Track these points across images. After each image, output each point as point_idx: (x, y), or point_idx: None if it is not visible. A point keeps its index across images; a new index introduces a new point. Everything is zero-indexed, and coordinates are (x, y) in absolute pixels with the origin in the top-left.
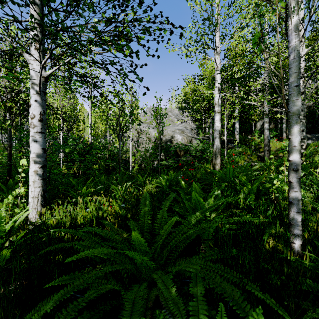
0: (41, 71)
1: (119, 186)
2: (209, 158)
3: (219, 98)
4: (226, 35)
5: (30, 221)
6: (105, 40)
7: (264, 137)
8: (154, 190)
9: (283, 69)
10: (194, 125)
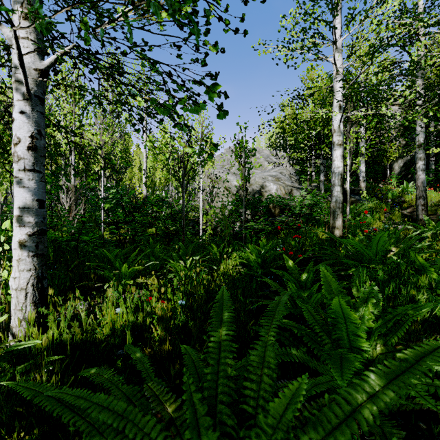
0: (17, 46)
1: (181, 262)
2: (321, 217)
3: (340, 122)
4: (353, 17)
5: (13, 331)
6: None
7: (417, 183)
8: (236, 270)
9: None
10: (293, 170)
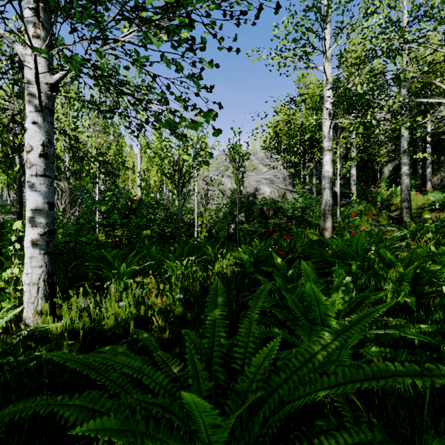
0: (35, 67)
1: (177, 263)
2: (313, 220)
3: (330, 128)
4: (341, 29)
5: (26, 322)
6: (149, 17)
7: (402, 187)
8: (230, 269)
9: (441, 74)
10: (288, 173)
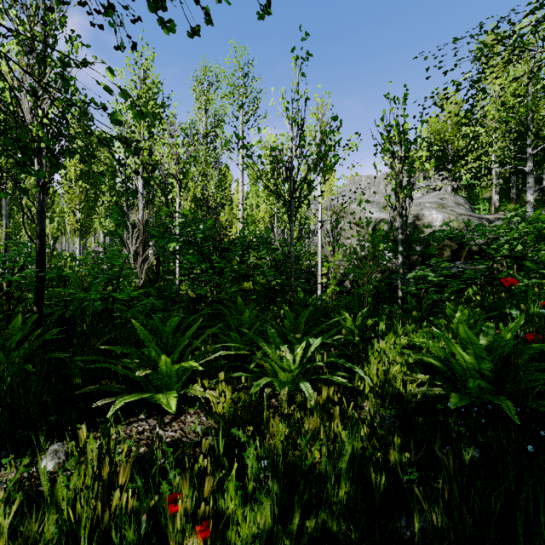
0: None
1: (283, 350)
2: None
3: None
4: None
5: None
6: None
7: None
8: (421, 390)
9: None
10: None
